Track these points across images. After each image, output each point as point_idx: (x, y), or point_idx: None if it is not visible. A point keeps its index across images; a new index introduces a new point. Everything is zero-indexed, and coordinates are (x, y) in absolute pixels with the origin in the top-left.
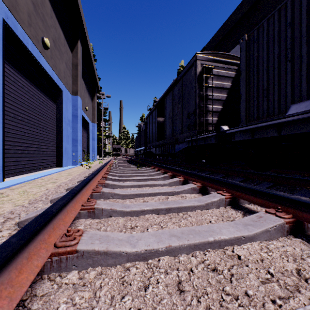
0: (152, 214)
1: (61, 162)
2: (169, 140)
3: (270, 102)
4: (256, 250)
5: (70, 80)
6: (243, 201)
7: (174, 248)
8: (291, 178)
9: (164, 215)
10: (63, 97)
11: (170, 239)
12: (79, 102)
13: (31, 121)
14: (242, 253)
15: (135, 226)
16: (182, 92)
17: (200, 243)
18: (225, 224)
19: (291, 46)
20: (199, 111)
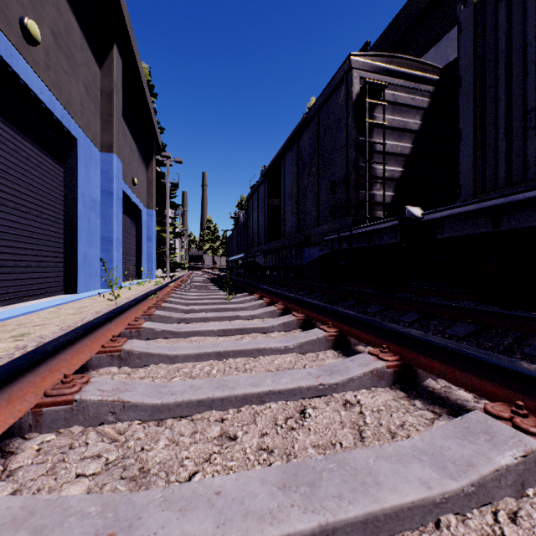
0: None
1: (74, 283)
2: (292, 240)
3: None
4: None
5: (98, 122)
6: None
7: None
8: None
9: None
10: (79, 153)
11: None
12: (115, 165)
13: None
14: None
15: None
16: (318, 141)
17: None
18: None
19: None
20: (357, 176)
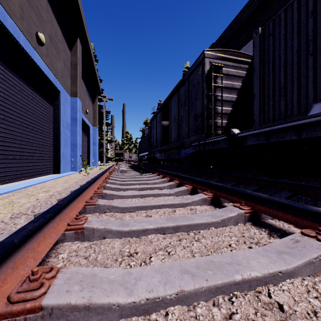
0: (157, 234)
1: (58, 168)
2: (175, 145)
3: (288, 102)
4: (302, 294)
5: (69, 81)
6: (265, 216)
7: (188, 294)
8: (313, 187)
9: (172, 235)
10: (61, 98)
11: (182, 278)
12: (78, 104)
13: (24, 124)
14: (284, 299)
15: (134, 252)
16: (188, 93)
17: (223, 284)
18: (252, 251)
19: (313, 37)
20: (207, 113)
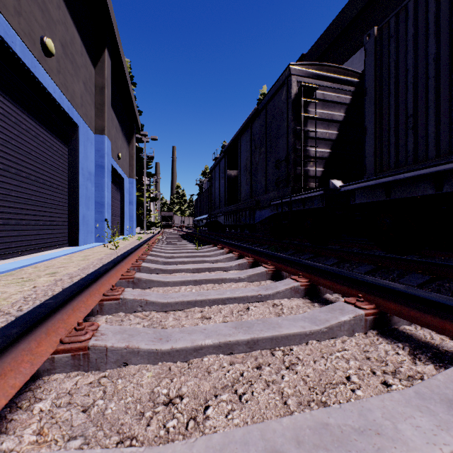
0: (219, 354)
1: (76, 238)
2: (246, 204)
3: (420, 138)
4: None
5: (93, 111)
6: (398, 319)
7: None
8: None
9: (244, 357)
10: (80, 136)
11: None
12: (106, 145)
13: (23, 172)
14: None
15: (177, 395)
16: (266, 128)
17: None
18: (396, 397)
19: None
20: (295, 156)
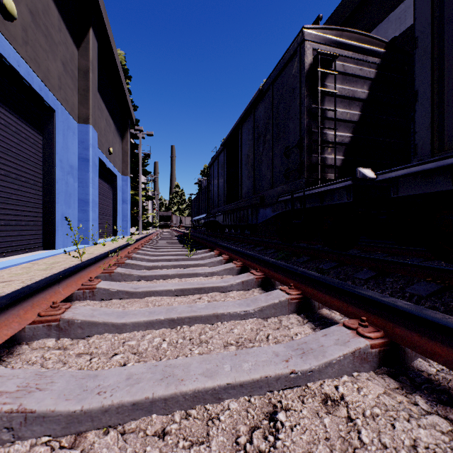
0: None
1: (52, 240)
2: (248, 201)
3: None
4: None
5: (75, 97)
6: None
7: None
8: None
9: None
10: (57, 123)
11: None
12: (91, 135)
13: None
14: None
15: None
16: (272, 110)
17: None
18: None
19: None
20: (309, 141)
